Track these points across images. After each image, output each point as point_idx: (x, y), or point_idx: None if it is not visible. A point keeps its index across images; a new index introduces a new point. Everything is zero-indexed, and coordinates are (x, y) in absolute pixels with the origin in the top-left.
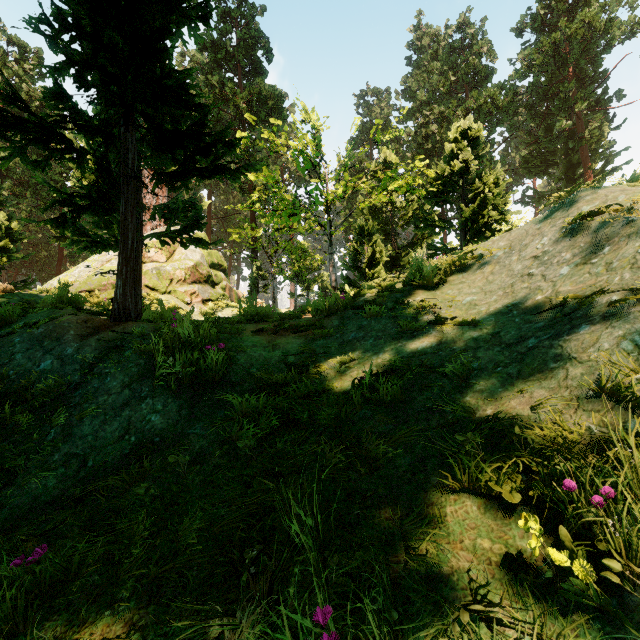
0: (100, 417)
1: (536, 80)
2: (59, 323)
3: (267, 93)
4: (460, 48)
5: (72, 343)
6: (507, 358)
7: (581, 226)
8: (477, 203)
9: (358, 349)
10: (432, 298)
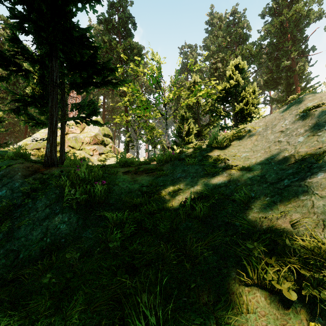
0: (30, 226)
1: (271, 41)
2: (12, 168)
3: (133, 46)
4: (232, 24)
5: (19, 180)
6: (272, 192)
7: (308, 114)
8: (243, 103)
9: (182, 183)
10: (223, 154)
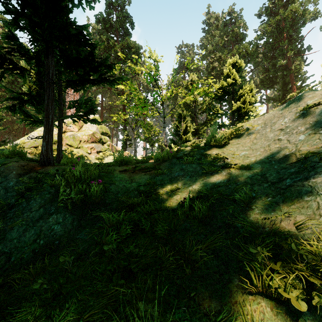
0: (23, 226)
1: (267, 40)
2: (7, 167)
3: (131, 45)
4: (229, 24)
5: (13, 179)
6: (273, 192)
7: (308, 112)
8: (241, 101)
9: (180, 182)
10: (221, 152)
